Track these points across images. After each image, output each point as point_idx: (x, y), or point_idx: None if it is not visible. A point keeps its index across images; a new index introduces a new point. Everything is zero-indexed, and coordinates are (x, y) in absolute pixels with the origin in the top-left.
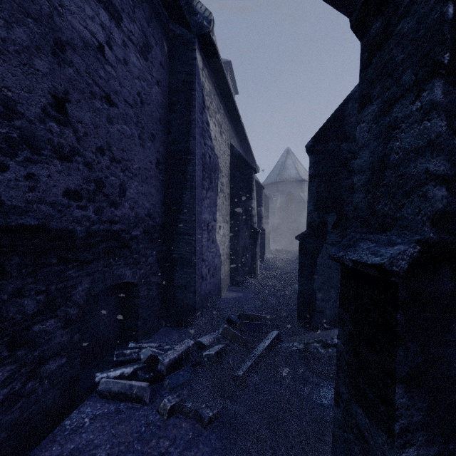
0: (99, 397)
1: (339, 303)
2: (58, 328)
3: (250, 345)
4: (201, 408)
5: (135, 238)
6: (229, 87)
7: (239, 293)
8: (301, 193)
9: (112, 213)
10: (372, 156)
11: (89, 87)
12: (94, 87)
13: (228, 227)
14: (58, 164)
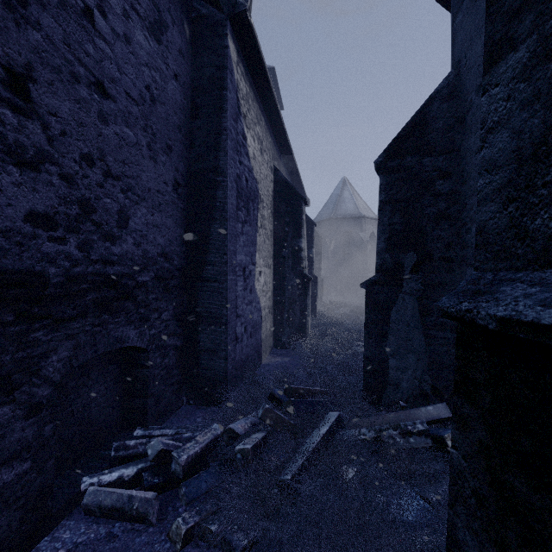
0: (84, 514)
1: (454, 388)
2: (16, 419)
3: (301, 433)
4: (231, 532)
5: (142, 285)
6: (272, 92)
7: (285, 357)
8: (360, 232)
9: (106, 250)
10: (517, 138)
11: (68, 66)
12: (77, 67)
13: (271, 273)
14: (14, 172)
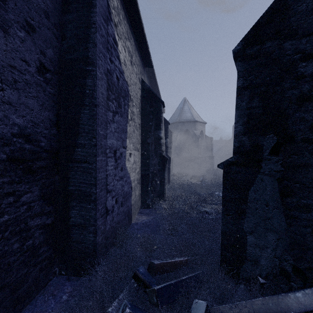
0: None
1: None
2: None
3: None
4: None
5: None
6: (139, 15)
7: (149, 216)
8: (194, 130)
9: None
10: None
11: None
12: None
13: (139, 155)
14: None
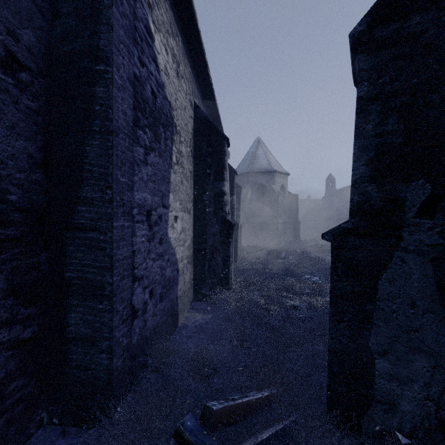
0: None
1: None
2: None
3: None
4: None
5: None
6: None
7: (206, 314)
8: (272, 185)
9: None
10: None
11: None
12: None
13: (190, 219)
14: None
